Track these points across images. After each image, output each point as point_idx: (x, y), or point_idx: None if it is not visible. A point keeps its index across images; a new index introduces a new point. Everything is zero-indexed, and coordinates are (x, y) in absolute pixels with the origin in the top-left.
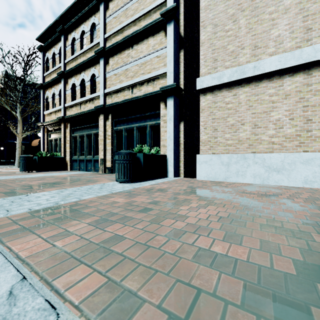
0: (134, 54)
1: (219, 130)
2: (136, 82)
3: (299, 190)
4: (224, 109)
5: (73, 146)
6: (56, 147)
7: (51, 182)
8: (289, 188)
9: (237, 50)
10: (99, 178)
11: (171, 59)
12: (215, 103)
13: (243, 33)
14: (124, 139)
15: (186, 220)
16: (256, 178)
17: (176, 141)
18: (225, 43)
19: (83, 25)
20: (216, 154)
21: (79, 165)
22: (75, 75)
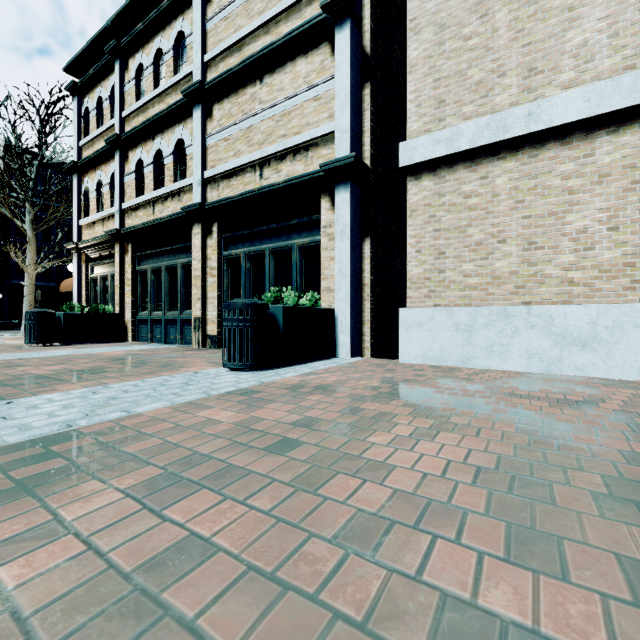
0: (266, 94)
1: (450, 255)
2: (269, 154)
3: (637, 389)
4: (460, 208)
5: (139, 291)
6: (105, 294)
7: (81, 369)
8: (612, 384)
9: (489, 80)
10: (189, 360)
11: (344, 103)
12: (440, 196)
13: (502, 41)
14: (244, 275)
15: (389, 477)
16: (533, 361)
17: (355, 280)
18: (463, 64)
19: (159, 37)
20: (442, 308)
21: (152, 330)
22: (142, 142)
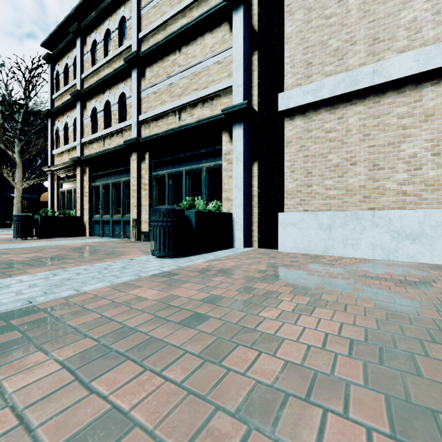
0: (183, 60)
1: (315, 174)
2: (185, 102)
3: None
4: (323, 140)
5: (94, 200)
6: (70, 203)
7: (49, 256)
8: (437, 268)
9: (344, 47)
10: (128, 249)
11: (239, 65)
12: (308, 131)
13: (354, 19)
14: (167, 189)
15: (279, 348)
16: (377, 250)
17: (246, 192)
18: (325, 36)
19: (107, 21)
20: (310, 212)
21: (103, 228)
22: (96, 95)
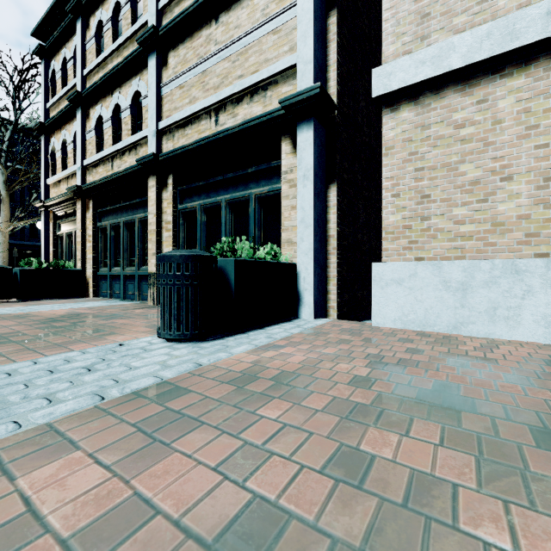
0: (222, 34)
1: (436, 199)
2: (225, 97)
3: None
4: (449, 141)
5: (100, 247)
6: (71, 250)
7: None
8: None
9: None
10: (131, 321)
11: (307, 30)
12: (423, 128)
13: None
14: (199, 229)
15: None
16: None
17: (319, 231)
18: None
19: None
20: (428, 262)
21: (112, 286)
22: (102, 98)
